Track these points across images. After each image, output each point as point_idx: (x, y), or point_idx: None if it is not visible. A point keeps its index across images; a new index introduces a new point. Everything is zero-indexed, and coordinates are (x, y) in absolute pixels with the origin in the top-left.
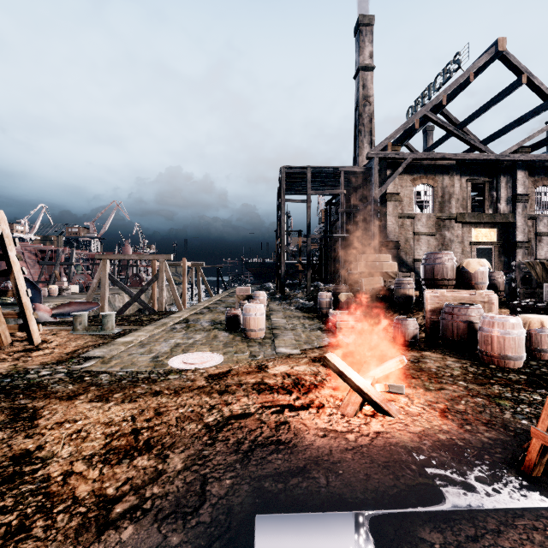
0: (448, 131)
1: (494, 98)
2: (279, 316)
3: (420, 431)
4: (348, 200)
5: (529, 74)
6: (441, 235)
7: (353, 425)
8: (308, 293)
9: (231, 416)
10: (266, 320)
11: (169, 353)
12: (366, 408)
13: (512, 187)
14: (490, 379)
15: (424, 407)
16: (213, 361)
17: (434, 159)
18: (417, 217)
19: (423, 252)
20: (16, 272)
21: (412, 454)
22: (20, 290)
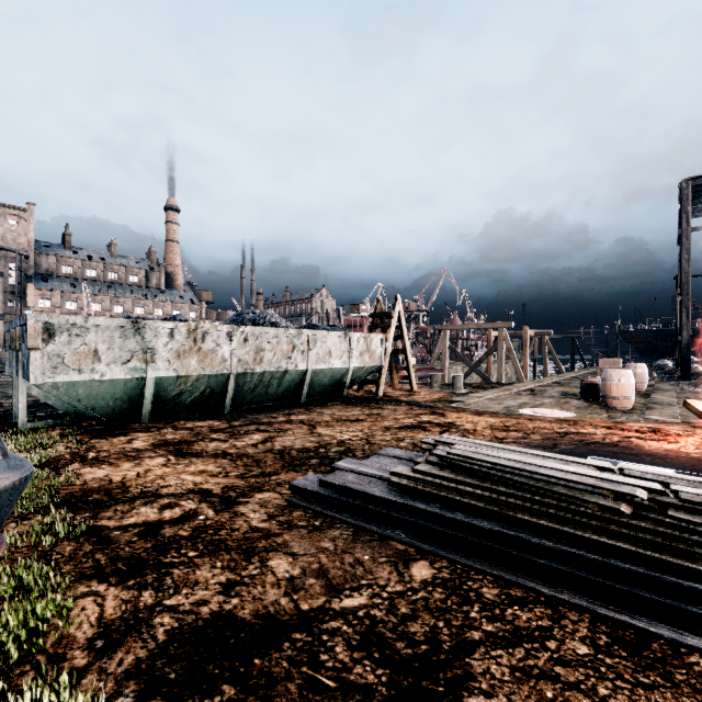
0: None
1: None
2: (666, 394)
3: None
4: None
5: None
6: None
7: None
8: None
9: (578, 432)
10: (643, 398)
11: (518, 406)
12: None
13: None
14: None
15: None
16: (563, 415)
17: None
18: None
19: None
20: (405, 337)
21: None
22: (407, 350)
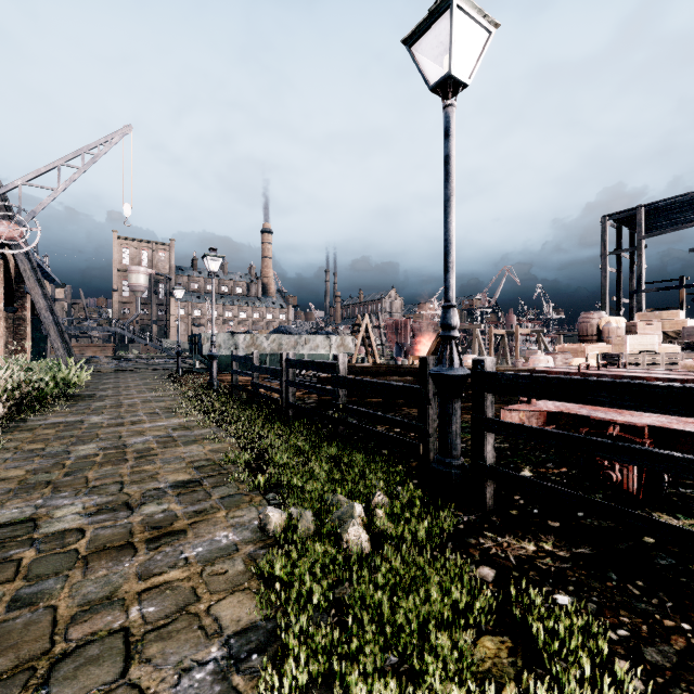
0: None
1: None
2: None
3: None
4: None
5: None
6: None
7: None
8: None
9: None
10: None
11: None
12: None
13: None
14: None
15: None
16: None
17: None
18: None
19: None
20: (371, 337)
21: None
22: (373, 344)
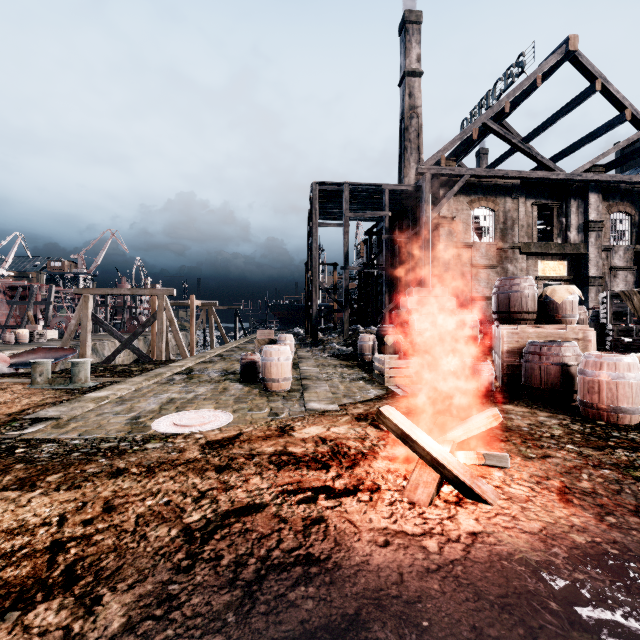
0: (511, 144)
1: (563, 108)
2: (310, 364)
3: (541, 530)
4: (392, 227)
5: (604, 79)
6: (503, 268)
7: (430, 522)
8: (346, 337)
9: (231, 510)
10: (294, 369)
11: (157, 411)
12: (446, 491)
13: (584, 212)
14: (606, 441)
15: (531, 485)
16: (217, 422)
17: (495, 177)
18: (475, 247)
19: (482, 288)
20: None
21: (542, 576)
22: None
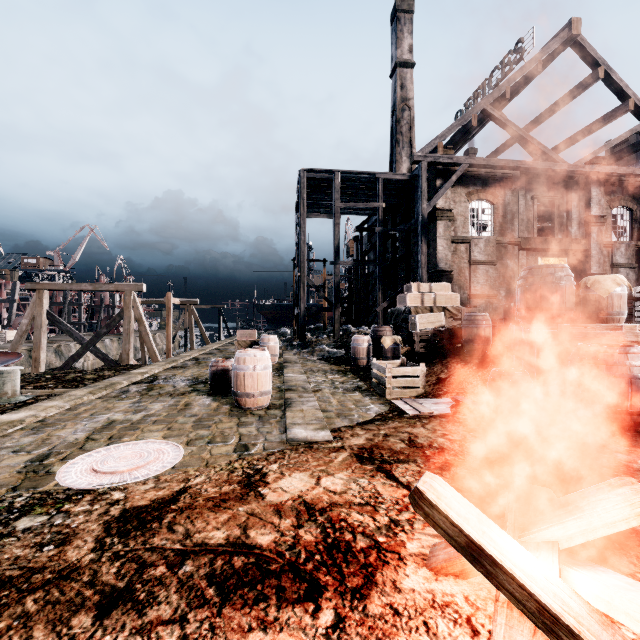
0: (512, 132)
1: (563, 97)
2: (296, 370)
3: None
4: (385, 222)
5: (607, 66)
6: (502, 264)
7: None
8: (336, 338)
9: None
10: (277, 376)
11: (80, 444)
12: None
13: (585, 206)
14: None
15: None
16: (158, 464)
17: (495, 167)
18: (473, 242)
19: (481, 285)
20: None
21: None
22: None
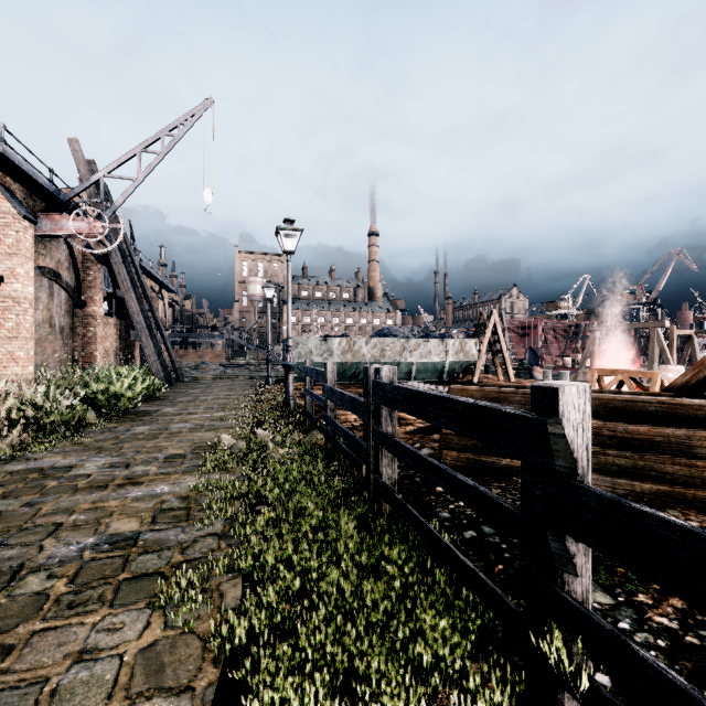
0: None
1: None
2: None
3: None
4: None
5: None
6: None
7: None
8: None
9: None
10: None
11: None
12: None
13: None
14: None
15: None
16: None
17: None
18: None
19: None
20: (501, 340)
21: None
22: (503, 350)
